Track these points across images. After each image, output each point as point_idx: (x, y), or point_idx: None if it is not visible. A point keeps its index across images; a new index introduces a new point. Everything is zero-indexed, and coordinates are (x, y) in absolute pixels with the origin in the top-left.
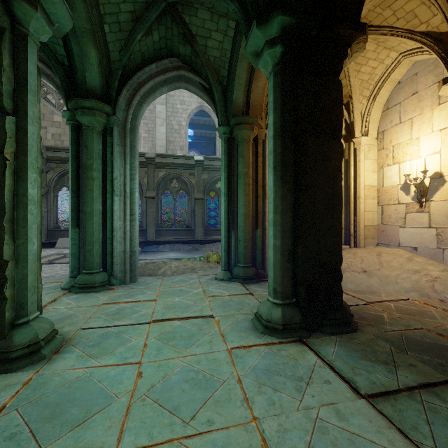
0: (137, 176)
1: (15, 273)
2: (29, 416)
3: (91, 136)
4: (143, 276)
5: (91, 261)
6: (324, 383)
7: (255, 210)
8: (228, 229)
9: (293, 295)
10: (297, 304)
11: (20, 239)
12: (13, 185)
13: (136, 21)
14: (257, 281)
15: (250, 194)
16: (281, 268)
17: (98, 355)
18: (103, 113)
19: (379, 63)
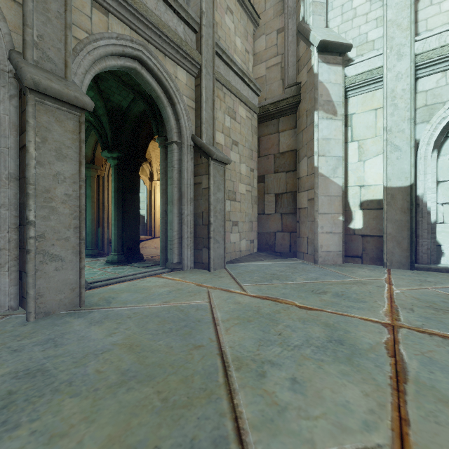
0: None
1: None
2: None
3: None
4: None
5: None
6: (131, 268)
7: (98, 217)
8: None
9: (122, 251)
10: (123, 254)
11: None
12: None
13: None
14: (100, 256)
15: (95, 208)
16: (117, 241)
17: None
18: None
19: None
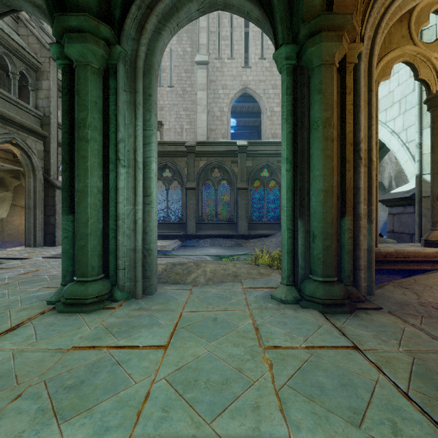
0: (155, 139)
1: None
2: None
3: (84, 75)
4: (166, 283)
5: (84, 263)
6: None
7: (340, 185)
8: (293, 218)
9: None
10: None
11: None
12: None
13: None
14: (350, 310)
15: (334, 157)
16: None
17: None
18: (100, 38)
19: None
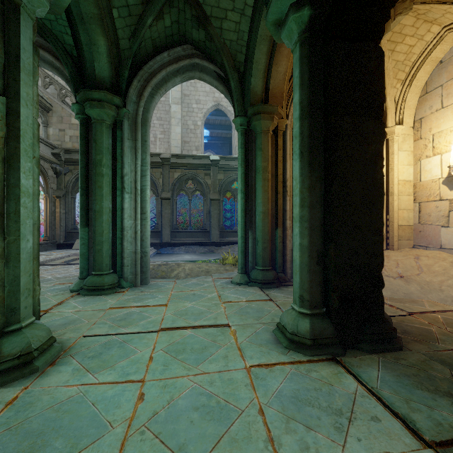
0: (149, 172)
1: (6, 273)
2: (4, 448)
3: (100, 129)
4: (155, 278)
5: (100, 262)
6: (371, 421)
7: (275, 208)
8: (245, 229)
9: (323, 303)
10: (328, 315)
11: (11, 236)
12: (3, 174)
13: (146, 3)
14: (277, 286)
15: (269, 191)
16: (309, 272)
17: (97, 369)
18: (112, 105)
19: (417, 40)
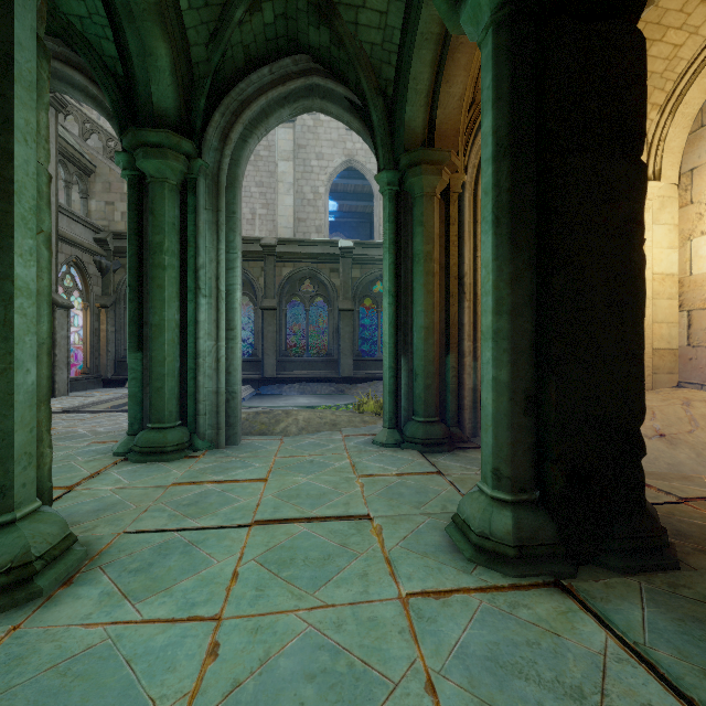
0: (239, 263)
1: None
2: None
3: (160, 193)
4: (250, 434)
5: (160, 408)
6: None
7: (445, 320)
8: (396, 355)
9: (535, 482)
10: (544, 504)
11: None
12: None
13: None
14: (449, 449)
15: (435, 292)
16: (511, 427)
17: (141, 593)
18: (180, 153)
19: (688, 35)
